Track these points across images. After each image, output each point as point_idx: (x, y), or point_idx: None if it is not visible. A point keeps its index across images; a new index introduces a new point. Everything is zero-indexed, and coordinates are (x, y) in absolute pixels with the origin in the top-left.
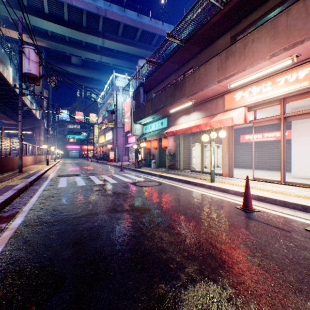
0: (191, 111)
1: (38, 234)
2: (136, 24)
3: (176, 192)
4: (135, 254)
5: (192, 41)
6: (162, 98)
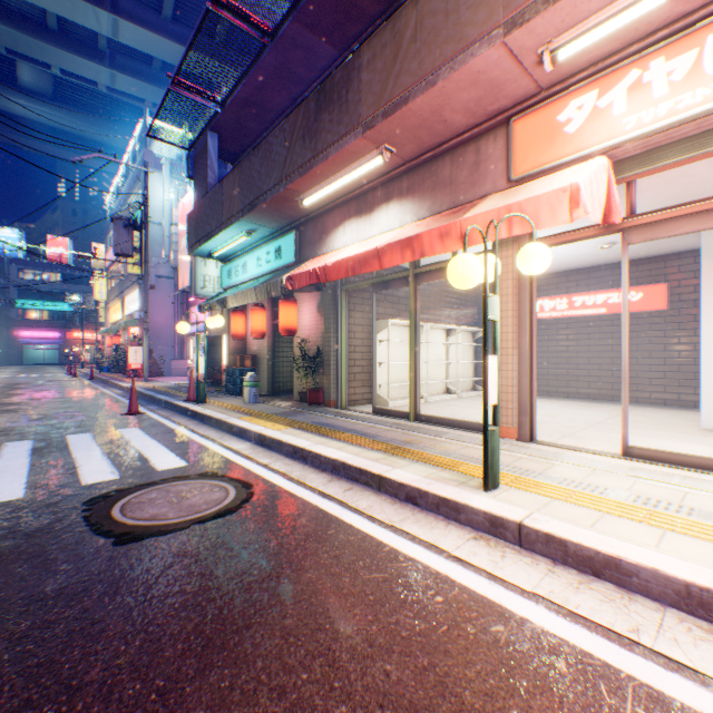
0: (378, 199)
1: None
2: None
3: (316, 594)
4: None
5: None
6: (273, 152)
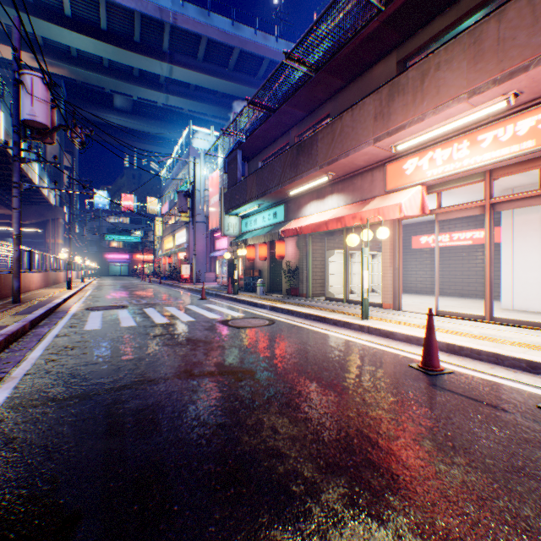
0: (327, 192)
1: (34, 425)
2: (230, 40)
3: (301, 337)
4: (224, 465)
5: (328, 69)
6: (275, 170)
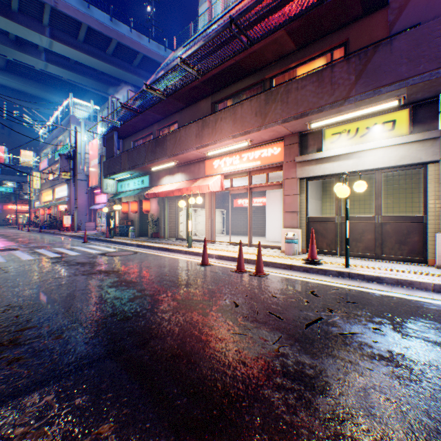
0: (176, 171)
1: (4, 292)
2: (109, 32)
3: (151, 258)
4: (102, 291)
5: (174, 97)
6: (141, 152)
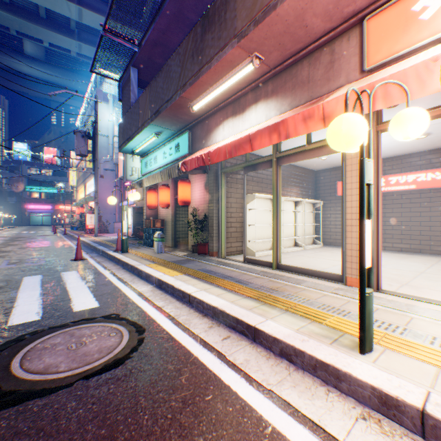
0: (249, 101)
1: None
2: None
3: None
4: None
5: None
6: (171, 71)
